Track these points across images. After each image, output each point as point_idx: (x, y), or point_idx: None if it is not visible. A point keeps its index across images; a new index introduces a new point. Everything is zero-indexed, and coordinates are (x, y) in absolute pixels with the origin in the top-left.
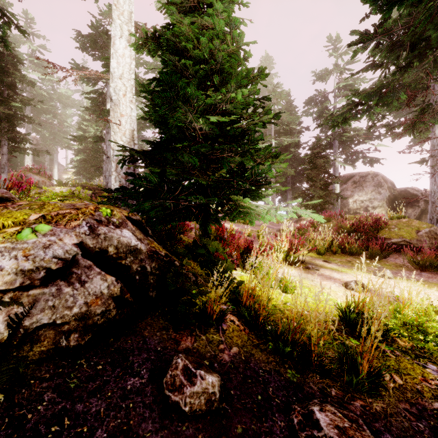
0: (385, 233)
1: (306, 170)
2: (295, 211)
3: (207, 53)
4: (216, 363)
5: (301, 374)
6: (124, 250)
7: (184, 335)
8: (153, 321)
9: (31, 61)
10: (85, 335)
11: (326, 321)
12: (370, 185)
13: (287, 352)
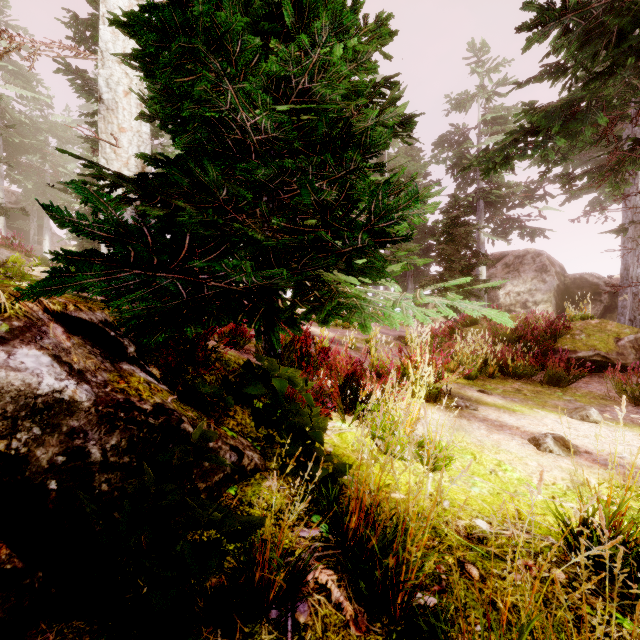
0: (567, 342)
1: (439, 244)
2: (451, 303)
3: None
4: None
5: None
6: (10, 408)
7: None
8: (86, 626)
9: (4, 68)
10: None
11: (537, 555)
12: (530, 270)
13: None
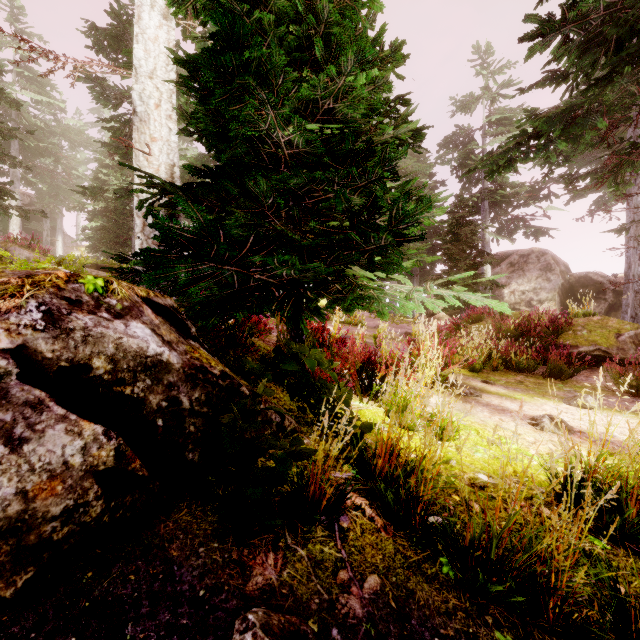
0: (569, 337)
1: (445, 244)
2: (457, 294)
3: (302, 1)
4: (335, 625)
5: (525, 639)
6: (131, 364)
7: (260, 548)
8: (192, 519)
9: (20, 74)
10: (17, 571)
11: (529, 499)
12: (535, 269)
13: (492, 592)
